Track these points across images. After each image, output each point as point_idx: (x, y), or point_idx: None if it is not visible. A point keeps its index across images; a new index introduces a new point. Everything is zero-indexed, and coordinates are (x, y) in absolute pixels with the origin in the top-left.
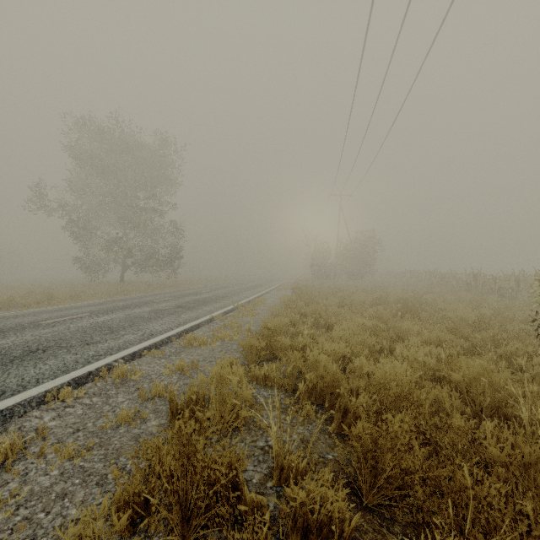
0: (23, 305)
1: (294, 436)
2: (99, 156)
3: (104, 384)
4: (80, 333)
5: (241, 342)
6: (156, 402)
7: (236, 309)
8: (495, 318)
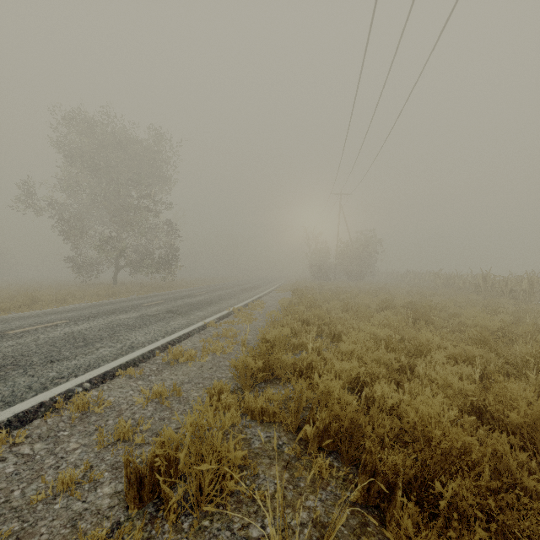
0: (1, 309)
1: (302, 515)
2: (90, 151)
3: (57, 420)
4: (48, 346)
5: (233, 362)
6: (118, 449)
7: (232, 313)
8: (516, 325)
